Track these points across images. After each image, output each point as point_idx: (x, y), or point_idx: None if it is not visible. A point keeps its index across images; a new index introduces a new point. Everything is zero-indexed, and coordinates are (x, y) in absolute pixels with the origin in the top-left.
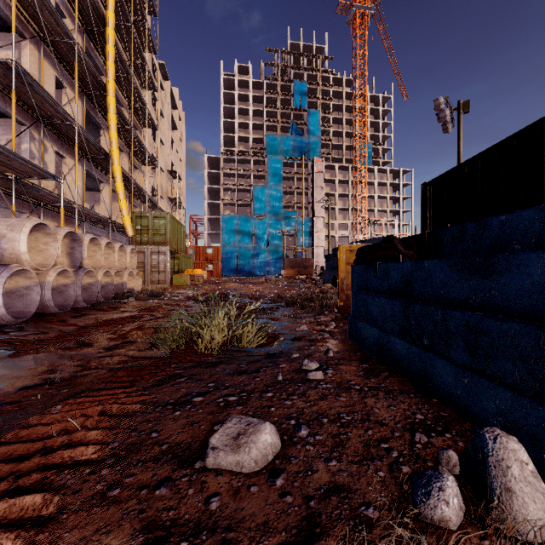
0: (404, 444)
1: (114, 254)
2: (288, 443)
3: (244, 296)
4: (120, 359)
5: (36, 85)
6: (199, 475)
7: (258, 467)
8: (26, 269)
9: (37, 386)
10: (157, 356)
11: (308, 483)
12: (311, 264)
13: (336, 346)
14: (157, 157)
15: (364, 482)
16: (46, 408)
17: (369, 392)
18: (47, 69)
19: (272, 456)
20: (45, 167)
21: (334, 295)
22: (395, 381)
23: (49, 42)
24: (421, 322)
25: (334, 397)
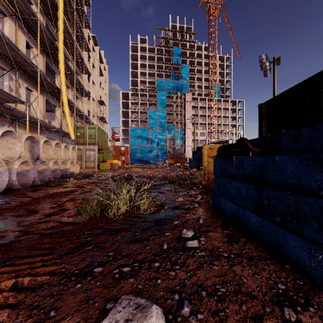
0: None
1: (61, 150)
2: None
3: (143, 177)
4: (52, 225)
5: (12, 44)
6: None
7: None
8: None
9: None
10: (80, 221)
11: None
12: (183, 156)
13: (204, 214)
14: (91, 91)
15: None
16: None
17: (235, 259)
18: (20, 36)
19: None
20: (19, 96)
21: (199, 176)
22: (252, 247)
23: (22, 19)
24: (274, 203)
25: (208, 265)
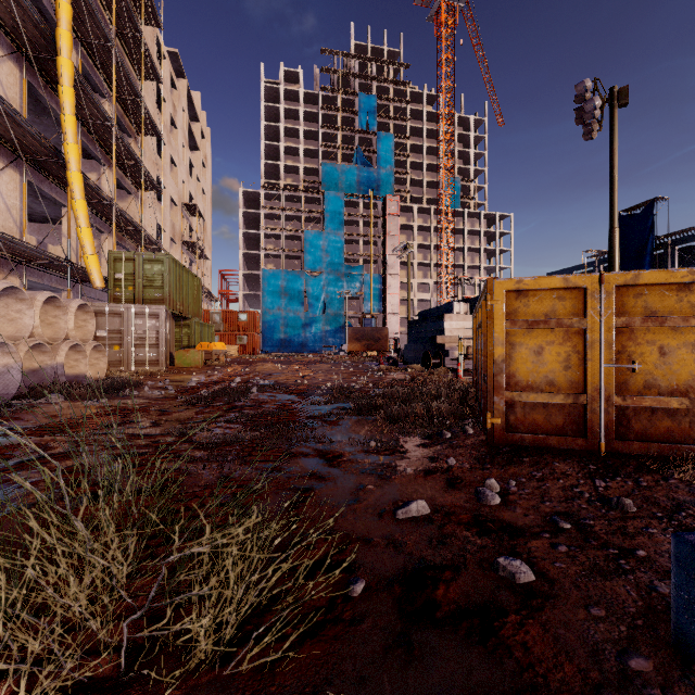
0: None
1: (31, 311)
2: None
3: (280, 389)
4: None
5: None
6: None
7: None
8: None
9: None
10: None
11: None
12: (384, 335)
13: None
14: (162, 178)
15: None
16: None
17: None
18: None
19: None
20: None
21: (443, 387)
22: None
23: None
24: None
25: None
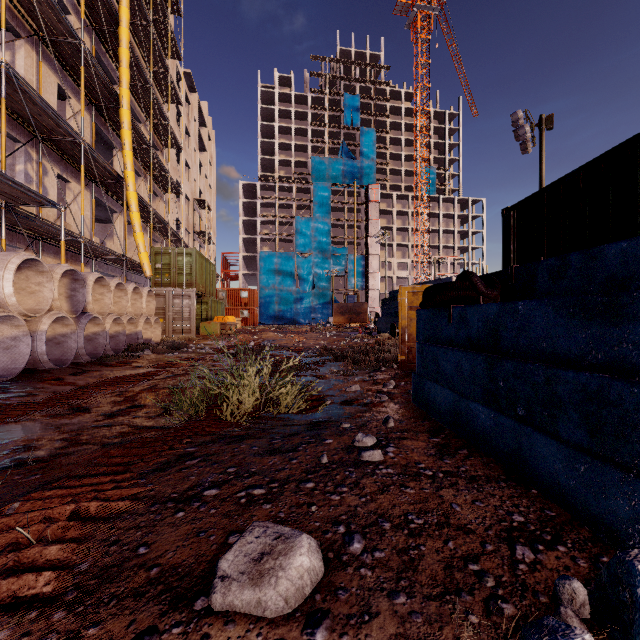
0: (501, 565)
1: (127, 297)
2: (334, 564)
3: (284, 348)
4: (120, 430)
5: (32, 93)
6: (200, 623)
7: (289, 607)
8: (12, 315)
9: (2, 469)
10: (170, 425)
11: (365, 637)
12: (364, 310)
13: (398, 412)
14: (182, 182)
15: (450, 634)
16: (3, 504)
17: (445, 479)
18: (47, 75)
19: (311, 587)
20: (45, 193)
21: (392, 346)
22: (478, 463)
23: (50, 42)
24: (514, 384)
25: (398, 488)
